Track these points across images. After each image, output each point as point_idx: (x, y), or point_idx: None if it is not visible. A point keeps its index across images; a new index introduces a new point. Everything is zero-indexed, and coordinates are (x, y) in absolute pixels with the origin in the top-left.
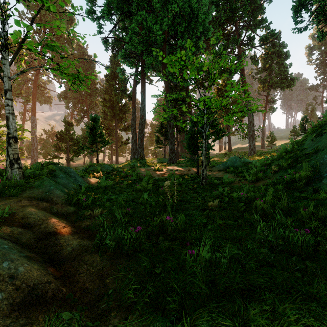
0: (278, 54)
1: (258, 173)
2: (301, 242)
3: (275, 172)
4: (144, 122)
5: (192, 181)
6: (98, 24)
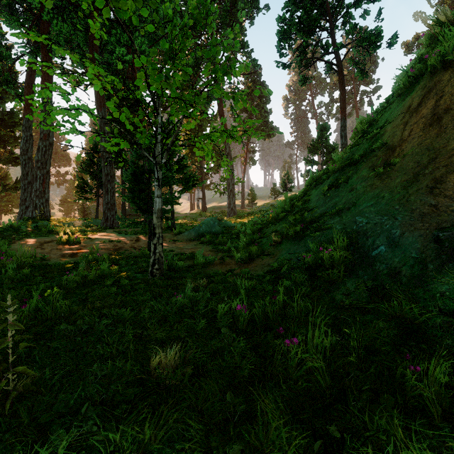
0: (259, 94)
1: (251, 247)
2: None
3: (276, 244)
4: (51, 147)
5: (135, 265)
6: None
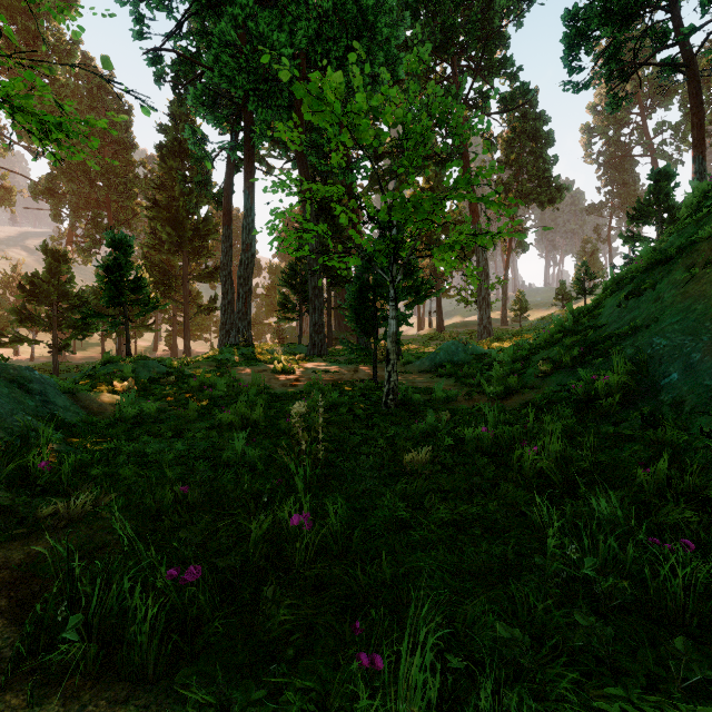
0: (534, 135)
1: (509, 379)
2: (668, 575)
3: (544, 375)
4: (253, 259)
5: (363, 397)
6: (135, 14)
